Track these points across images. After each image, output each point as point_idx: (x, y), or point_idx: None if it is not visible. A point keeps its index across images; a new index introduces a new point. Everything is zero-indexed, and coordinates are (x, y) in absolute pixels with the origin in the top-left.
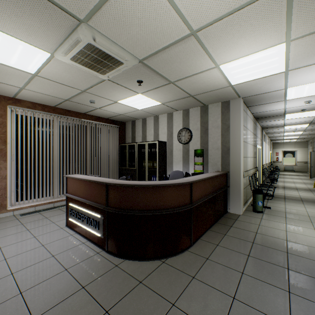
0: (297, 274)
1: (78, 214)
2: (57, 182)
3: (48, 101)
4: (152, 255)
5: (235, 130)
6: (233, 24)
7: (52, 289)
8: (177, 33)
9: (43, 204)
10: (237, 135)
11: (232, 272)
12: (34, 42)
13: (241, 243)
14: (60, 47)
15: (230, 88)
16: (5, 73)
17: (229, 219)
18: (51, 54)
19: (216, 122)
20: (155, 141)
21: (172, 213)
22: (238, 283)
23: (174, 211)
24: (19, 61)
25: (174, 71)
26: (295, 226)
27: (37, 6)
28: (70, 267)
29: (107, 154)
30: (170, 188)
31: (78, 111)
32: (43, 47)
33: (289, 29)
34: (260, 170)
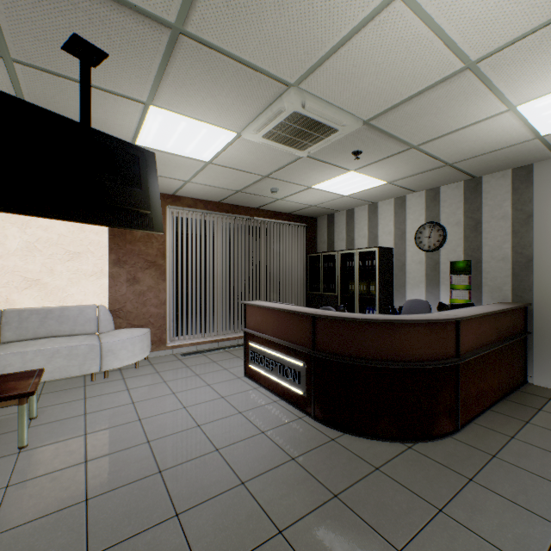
0: None
1: (264, 360)
2: (221, 312)
3: (214, 195)
4: (389, 434)
5: (546, 221)
6: None
7: (253, 452)
8: (439, 72)
9: (205, 343)
10: (550, 231)
11: None
12: (221, 123)
13: None
14: (252, 124)
15: (536, 142)
16: (174, 165)
17: (533, 396)
18: (237, 134)
19: (500, 208)
20: (372, 249)
21: (423, 369)
22: None
23: (428, 367)
24: (196, 148)
25: (422, 128)
26: None
27: (240, 80)
28: (267, 431)
29: (288, 270)
30: (420, 328)
31: (249, 206)
32: (231, 127)
33: None
34: None
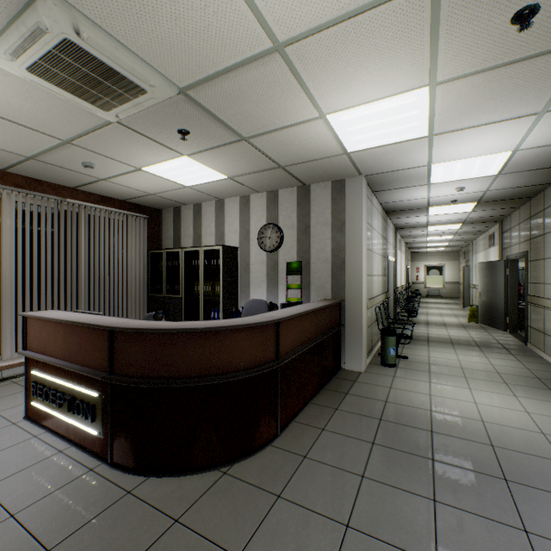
0: (446, 468)
1: (51, 393)
2: (10, 326)
3: None
4: (204, 462)
5: (354, 229)
6: (347, 41)
7: None
8: (249, 44)
9: None
10: (357, 237)
11: (346, 478)
12: None
13: (362, 423)
14: (0, 40)
15: (345, 158)
16: None
17: (344, 380)
18: None
19: (324, 215)
20: (217, 247)
21: (242, 379)
22: (356, 497)
23: (245, 376)
24: None
25: (248, 117)
26: (443, 385)
27: None
28: (23, 510)
29: (123, 269)
30: (238, 334)
31: (61, 184)
32: None
33: (435, 64)
34: (393, 295)
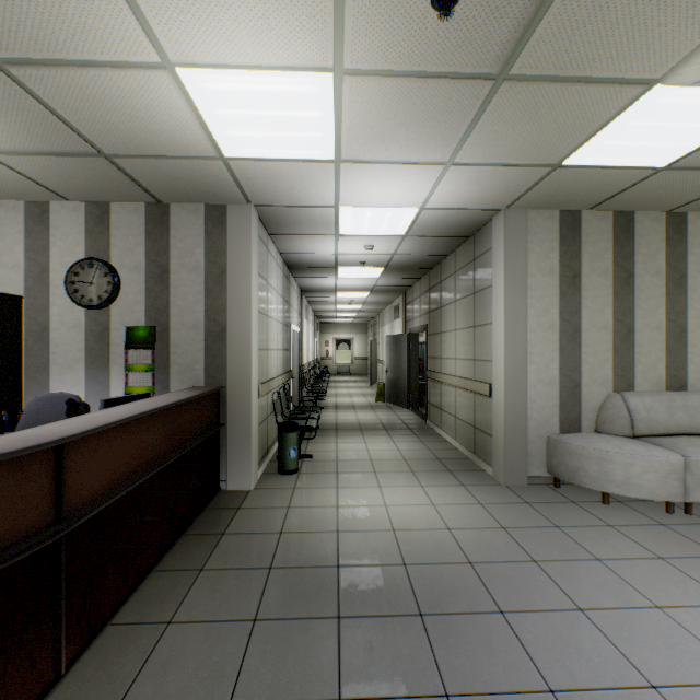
0: (356, 625)
1: None
2: None
3: None
4: None
5: (240, 281)
6: None
7: None
8: None
9: None
10: (244, 294)
11: None
12: None
13: (241, 584)
14: None
15: (223, 167)
16: None
17: (222, 511)
18: None
19: (193, 255)
20: None
21: None
22: None
23: None
24: None
25: None
26: (352, 488)
27: None
28: None
29: None
30: None
31: None
32: None
33: (341, 33)
34: (298, 375)
